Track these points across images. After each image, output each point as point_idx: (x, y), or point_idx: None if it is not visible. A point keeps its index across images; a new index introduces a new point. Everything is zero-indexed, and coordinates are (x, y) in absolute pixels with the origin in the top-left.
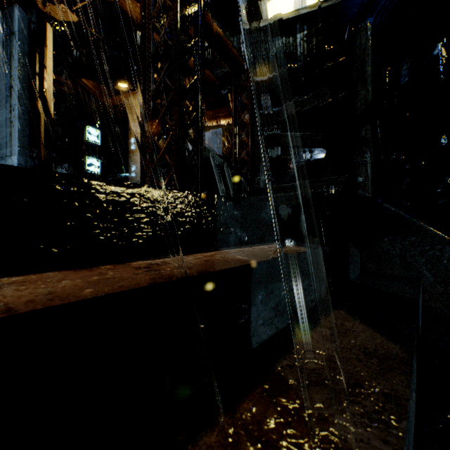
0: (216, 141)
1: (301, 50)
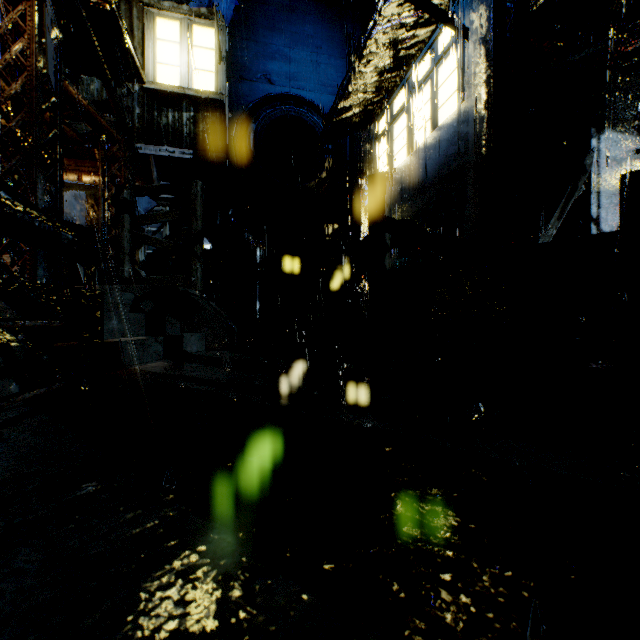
0: (77, 207)
1: (188, 131)
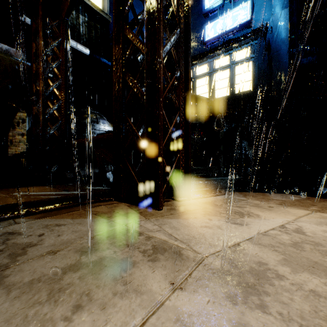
0: None
1: (84, 32)
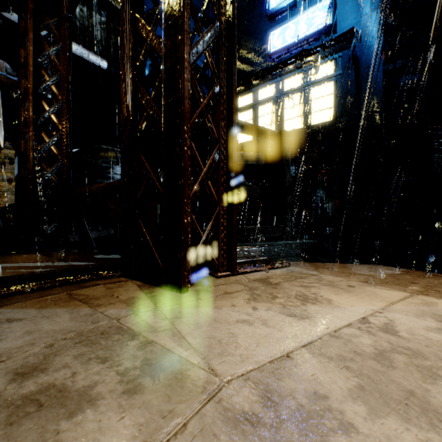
0: None
1: (100, 37)
